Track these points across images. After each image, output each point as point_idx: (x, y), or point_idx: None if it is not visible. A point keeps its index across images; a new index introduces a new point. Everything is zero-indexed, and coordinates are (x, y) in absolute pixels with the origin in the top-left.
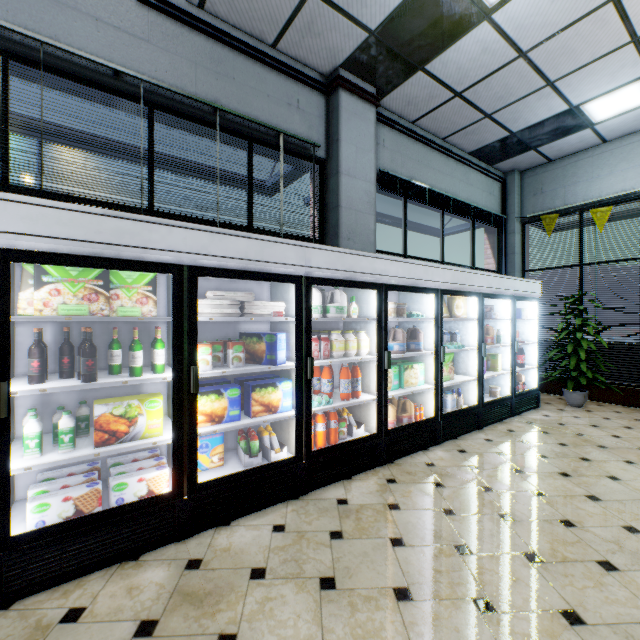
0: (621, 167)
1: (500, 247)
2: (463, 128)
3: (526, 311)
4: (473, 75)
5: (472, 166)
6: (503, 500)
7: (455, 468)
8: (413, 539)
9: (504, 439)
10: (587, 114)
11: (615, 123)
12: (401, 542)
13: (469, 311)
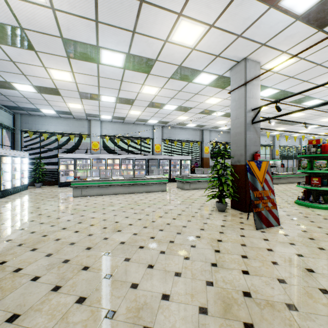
0: (50, 124)
1: (13, 138)
2: (2, 100)
3: (24, 161)
4: (10, 94)
5: (3, 109)
6: (24, 200)
7: (9, 200)
8: (7, 206)
9: (20, 195)
10: (42, 110)
11: (49, 114)
12: (5, 206)
13: (8, 161)
